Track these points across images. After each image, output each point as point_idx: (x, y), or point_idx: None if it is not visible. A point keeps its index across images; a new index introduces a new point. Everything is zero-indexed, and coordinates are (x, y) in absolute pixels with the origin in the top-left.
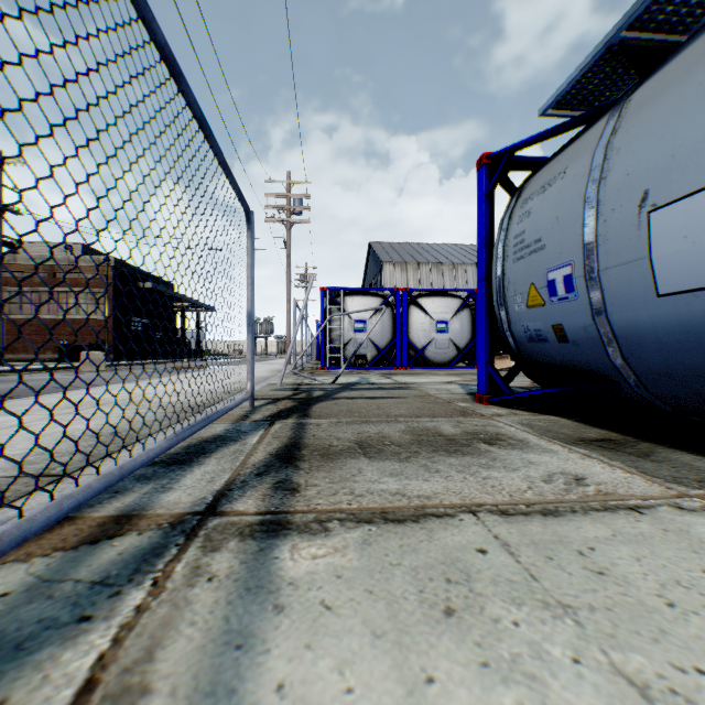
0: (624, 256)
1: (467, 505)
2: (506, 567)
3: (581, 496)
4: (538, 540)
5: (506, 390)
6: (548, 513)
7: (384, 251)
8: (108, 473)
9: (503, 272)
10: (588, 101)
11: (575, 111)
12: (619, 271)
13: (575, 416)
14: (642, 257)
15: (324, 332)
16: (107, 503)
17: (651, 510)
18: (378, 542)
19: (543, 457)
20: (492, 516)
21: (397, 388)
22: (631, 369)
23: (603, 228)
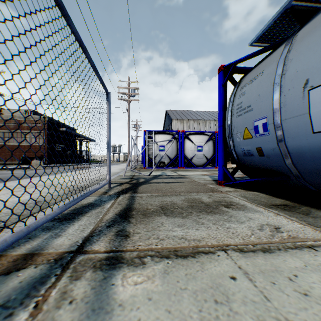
0: (295, 112)
1: (220, 245)
2: (249, 290)
3: (280, 239)
4: (263, 269)
5: (232, 179)
6: (265, 251)
7: (173, 114)
8: (19, 231)
9: (231, 122)
10: (273, 39)
11: (266, 44)
12: (292, 120)
13: (266, 192)
14: (305, 113)
15: (145, 151)
16: (22, 245)
17: (320, 248)
18: (173, 272)
19: (255, 215)
20: (235, 252)
21: (179, 177)
22: (297, 169)
23: (283, 99)
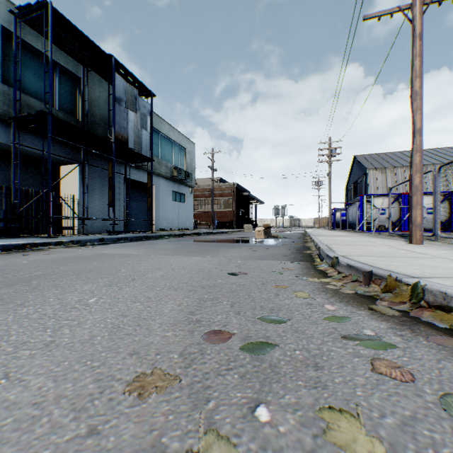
0: None
1: None
2: None
3: None
4: None
5: None
6: None
7: (367, 161)
8: None
9: None
10: None
11: None
12: None
13: None
14: None
15: (361, 215)
16: None
17: None
18: None
19: None
20: None
21: None
22: None
23: None
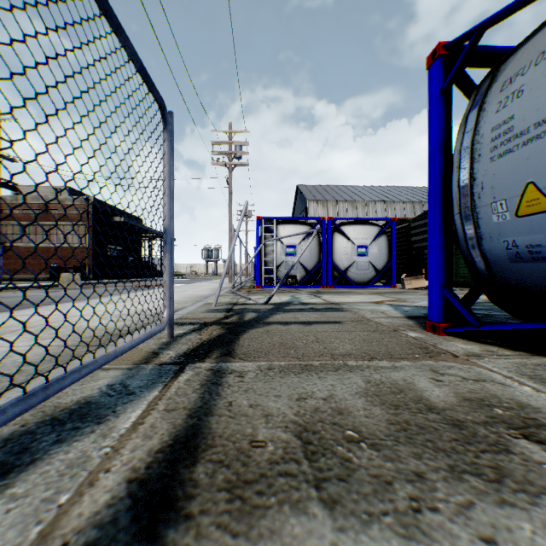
0: None
1: None
2: None
3: None
4: None
5: (471, 320)
6: None
7: (309, 192)
8: None
9: (472, 176)
10: None
11: None
12: None
13: None
14: None
15: (259, 255)
16: None
17: None
18: None
19: None
20: None
21: (329, 309)
22: None
23: None
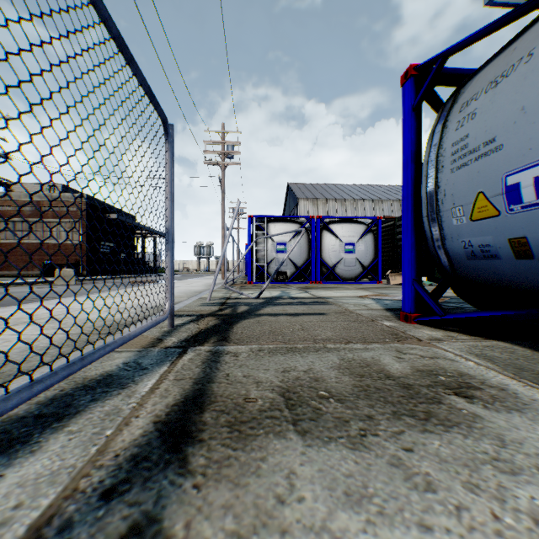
0: None
1: None
2: None
3: None
4: None
5: (437, 310)
6: None
7: (300, 190)
8: None
9: (437, 184)
10: None
11: None
12: None
13: (525, 342)
14: None
15: (251, 252)
16: None
17: None
18: None
19: None
20: None
21: (316, 303)
22: None
23: None
